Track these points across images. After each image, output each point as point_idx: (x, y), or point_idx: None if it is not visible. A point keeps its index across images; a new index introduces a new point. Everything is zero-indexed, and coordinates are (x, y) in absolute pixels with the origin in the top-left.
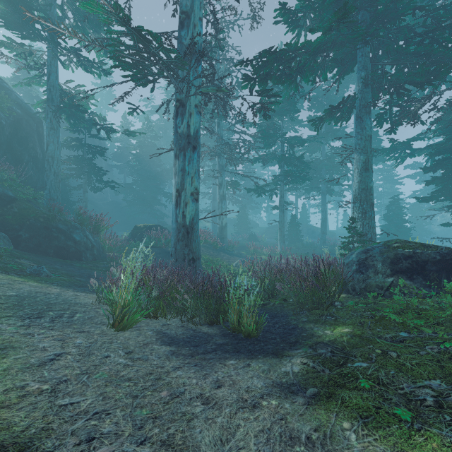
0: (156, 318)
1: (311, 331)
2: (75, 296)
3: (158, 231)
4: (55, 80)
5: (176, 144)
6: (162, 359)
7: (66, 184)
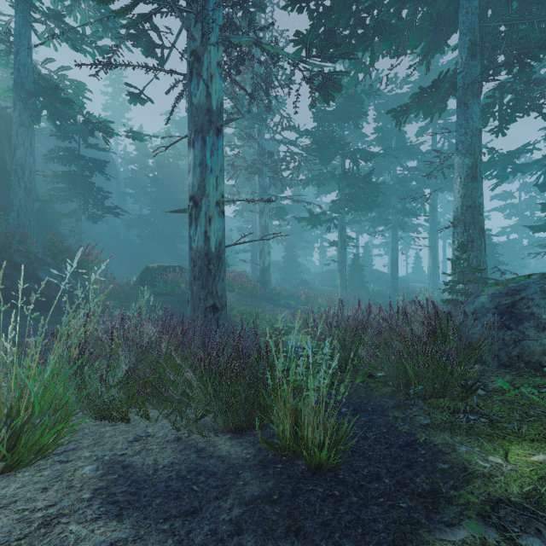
0: (126, 422)
1: (456, 457)
2: None
3: (177, 273)
4: (26, 57)
5: (189, 124)
6: None
7: (55, 212)
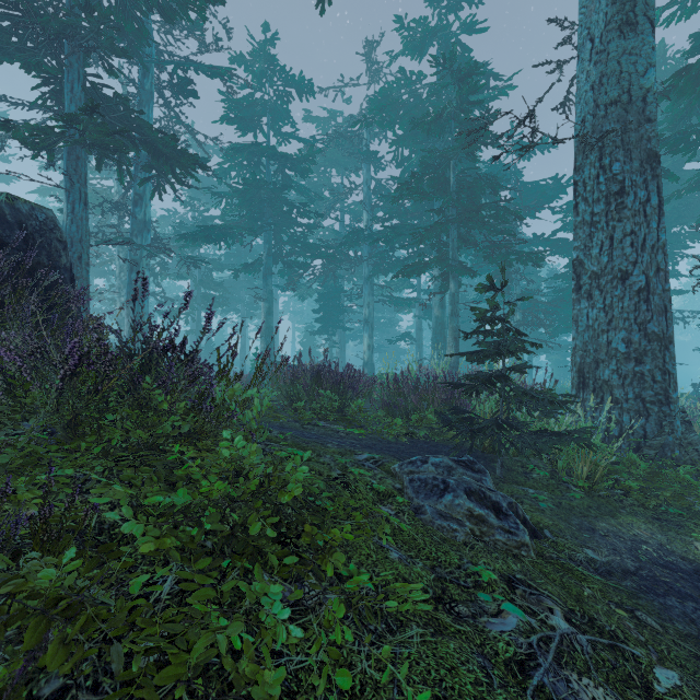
0: None
1: None
2: None
3: None
4: None
5: (130, 292)
6: None
7: None
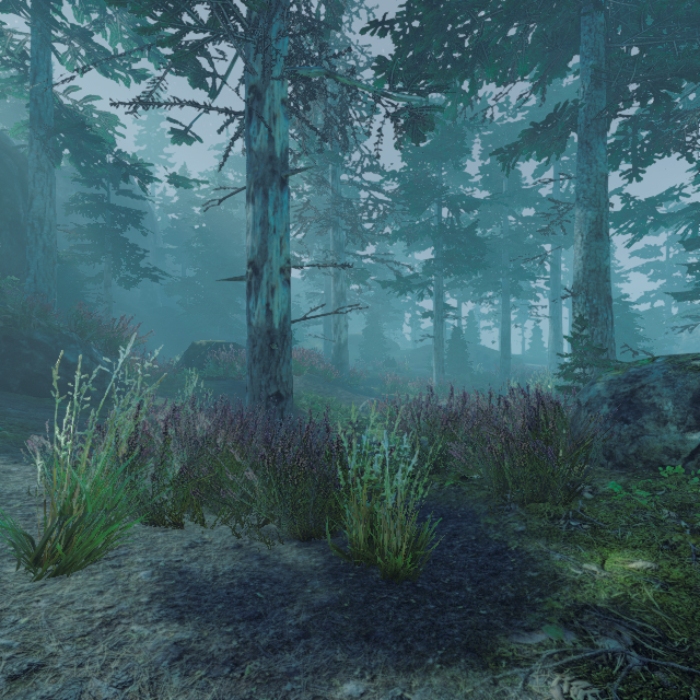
0: (179, 527)
1: (548, 565)
2: (0, 474)
3: (231, 351)
4: (46, 85)
5: (247, 174)
6: (130, 694)
7: (78, 275)
